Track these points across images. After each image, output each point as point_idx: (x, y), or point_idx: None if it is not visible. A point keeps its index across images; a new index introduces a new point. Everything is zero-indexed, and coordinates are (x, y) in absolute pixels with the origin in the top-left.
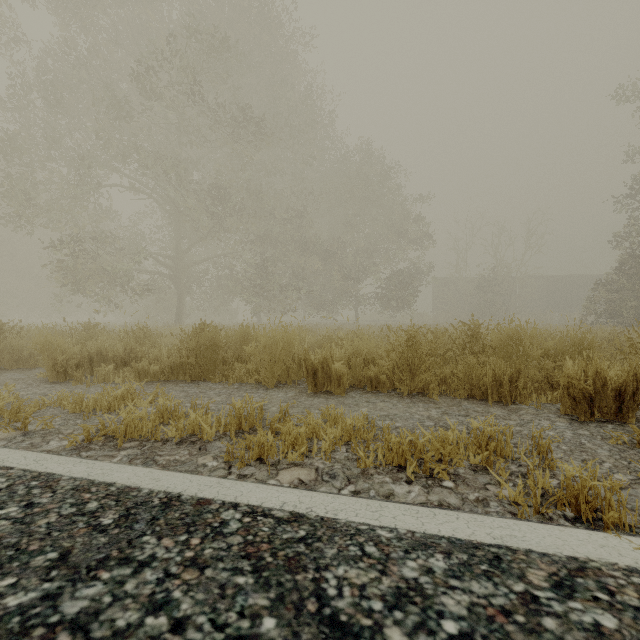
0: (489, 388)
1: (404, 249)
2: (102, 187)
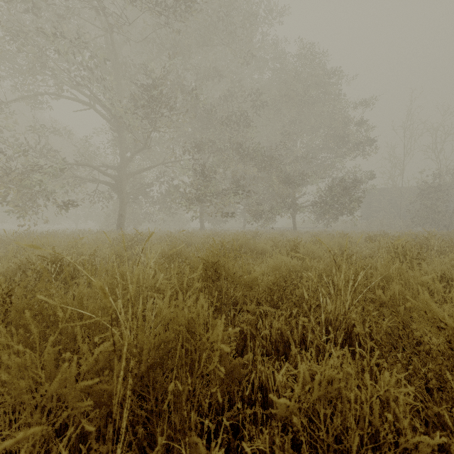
0: None
1: (342, 157)
2: (39, 94)
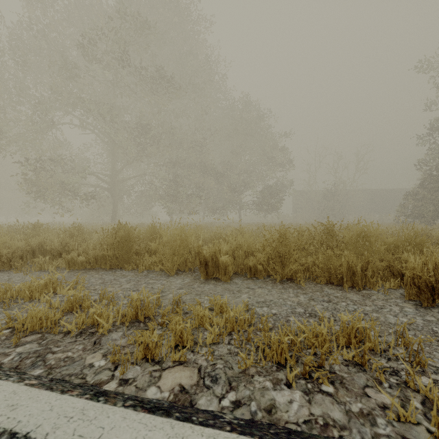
0: (344, 276)
1: (273, 170)
2: (58, 124)
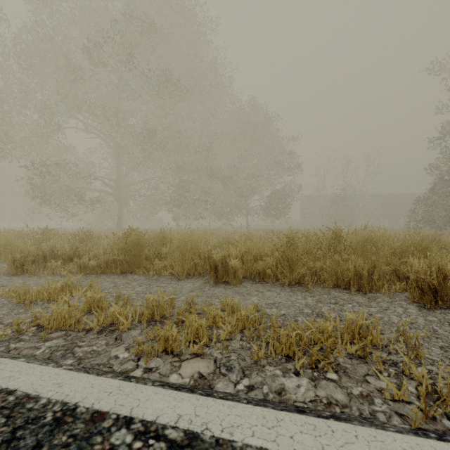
0: (351, 280)
1: (281, 175)
2: (63, 129)
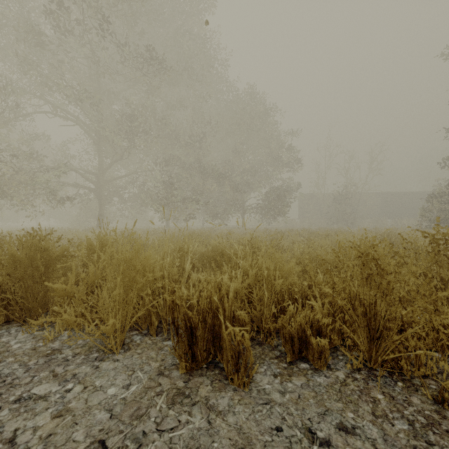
0: None
1: (279, 171)
2: (31, 113)
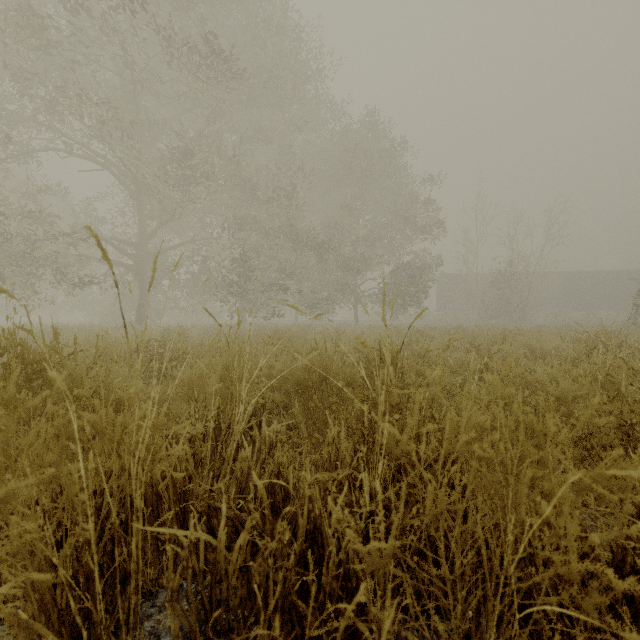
0: None
1: (410, 239)
2: (36, 151)
